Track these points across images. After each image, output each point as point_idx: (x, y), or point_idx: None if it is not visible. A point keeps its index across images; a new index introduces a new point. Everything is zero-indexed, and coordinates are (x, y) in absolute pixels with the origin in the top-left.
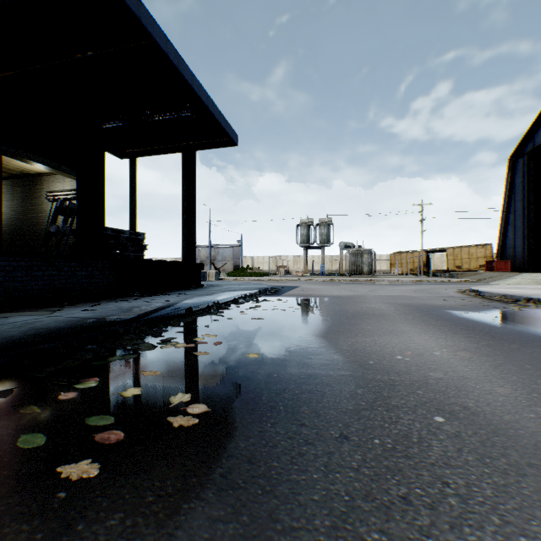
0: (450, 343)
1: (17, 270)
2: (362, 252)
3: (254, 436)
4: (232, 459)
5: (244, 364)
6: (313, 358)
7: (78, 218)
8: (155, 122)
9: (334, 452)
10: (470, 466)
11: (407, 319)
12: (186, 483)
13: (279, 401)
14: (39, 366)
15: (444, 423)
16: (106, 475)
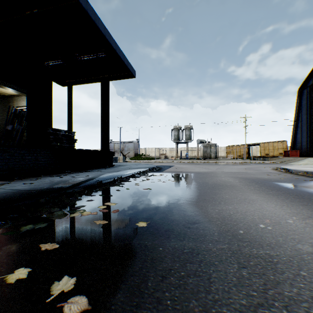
0: (294, 211)
1: None
2: (210, 145)
3: None
4: None
5: (134, 234)
6: (191, 227)
7: (27, 121)
8: (82, 61)
9: None
10: None
11: (251, 189)
12: None
13: (165, 290)
14: None
15: None
16: None
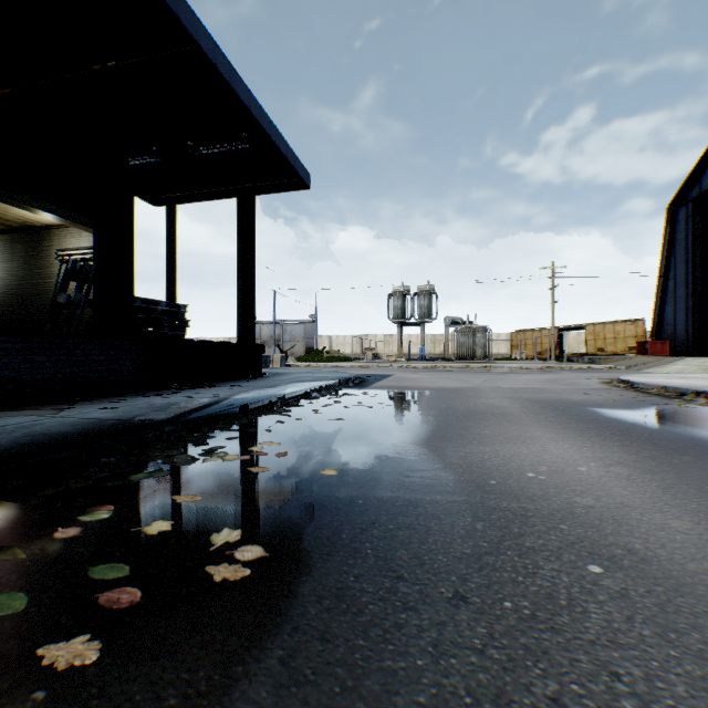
0: (600, 454)
1: (12, 354)
2: (474, 330)
3: (330, 596)
4: (296, 634)
5: (317, 485)
6: (412, 476)
7: (96, 284)
8: (200, 158)
9: (446, 622)
10: (648, 645)
11: (538, 420)
12: (227, 675)
13: (366, 541)
14: (32, 488)
15: (602, 574)
16: (109, 661)
